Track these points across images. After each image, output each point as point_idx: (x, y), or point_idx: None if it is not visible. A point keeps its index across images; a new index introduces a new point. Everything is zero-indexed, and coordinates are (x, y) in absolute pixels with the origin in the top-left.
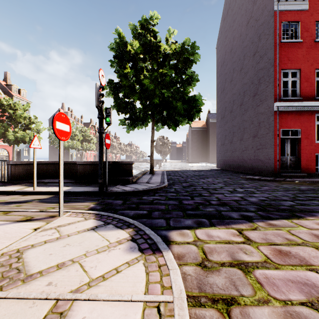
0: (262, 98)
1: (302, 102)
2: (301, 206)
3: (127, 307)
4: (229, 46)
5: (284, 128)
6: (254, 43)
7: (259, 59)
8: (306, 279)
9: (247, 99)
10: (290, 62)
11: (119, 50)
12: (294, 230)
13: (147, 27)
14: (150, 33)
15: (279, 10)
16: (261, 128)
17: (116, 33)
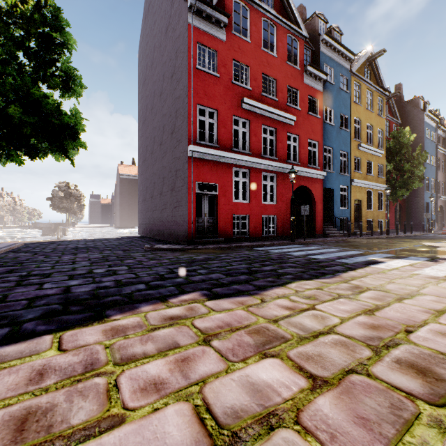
0: (179, 138)
1: (219, 151)
2: (147, 290)
3: None
4: (150, 58)
5: (201, 180)
6: (172, 60)
7: (177, 83)
8: None
9: (166, 137)
10: (207, 98)
11: None
12: (17, 365)
13: None
14: None
15: (194, 25)
16: (178, 179)
17: None
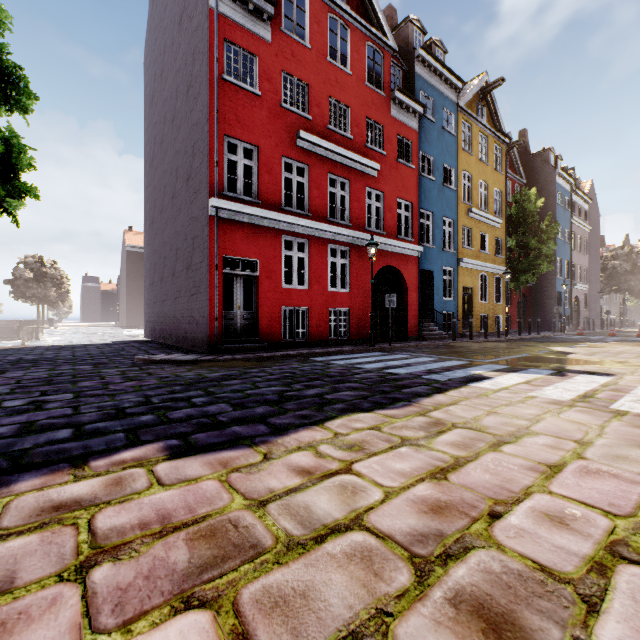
0: (197, 187)
1: (260, 210)
2: (67, 442)
3: None
4: (159, 63)
5: (231, 254)
6: (188, 65)
7: (194, 101)
8: None
9: (180, 187)
10: (241, 126)
11: None
12: None
13: None
14: None
15: (220, 12)
16: (196, 251)
17: None
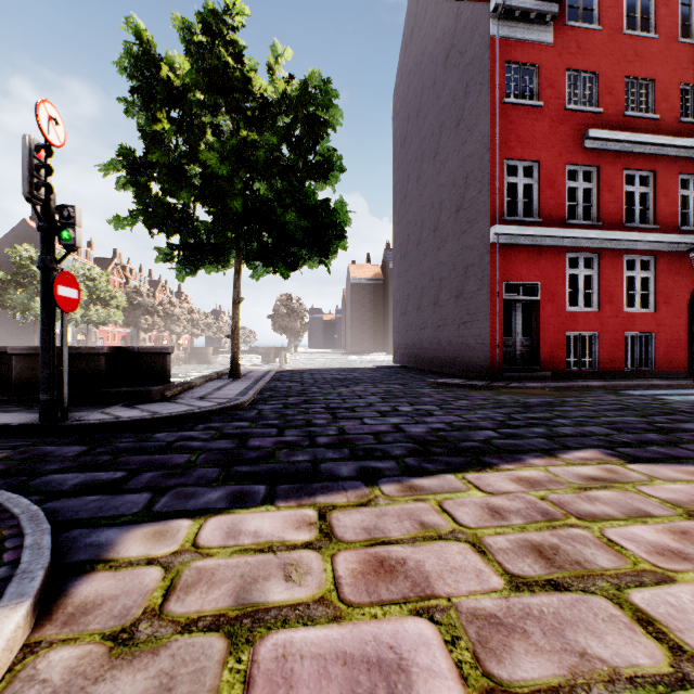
0: (471, 217)
1: (543, 229)
2: (507, 439)
3: None
4: (414, 105)
5: (511, 279)
6: (457, 100)
7: (467, 134)
8: (390, 647)
9: (446, 219)
10: (521, 146)
11: (142, 74)
12: (455, 498)
13: (218, 30)
14: (226, 47)
15: (500, 37)
16: (470, 279)
17: (131, 30)
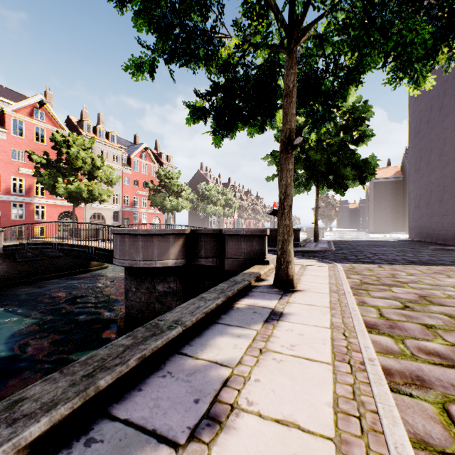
0: None
1: None
2: (453, 263)
3: (323, 267)
4: None
5: None
6: None
7: None
8: (395, 272)
9: (448, 149)
10: None
11: None
12: (417, 267)
13: None
14: None
15: None
16: None
17: None
